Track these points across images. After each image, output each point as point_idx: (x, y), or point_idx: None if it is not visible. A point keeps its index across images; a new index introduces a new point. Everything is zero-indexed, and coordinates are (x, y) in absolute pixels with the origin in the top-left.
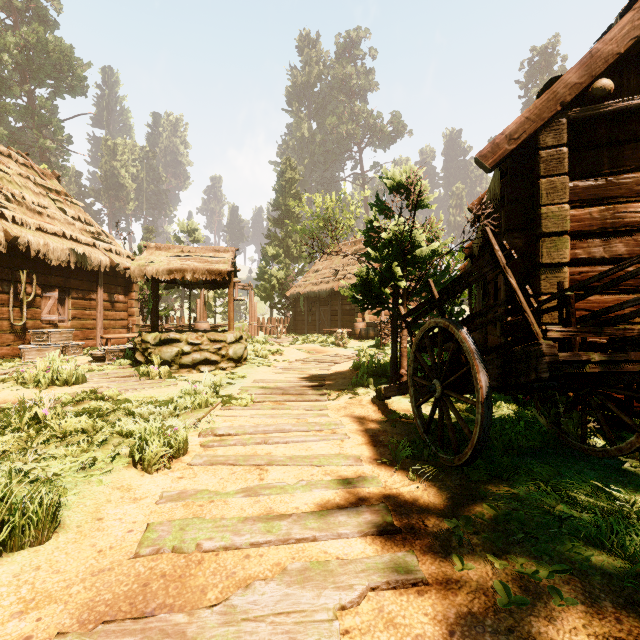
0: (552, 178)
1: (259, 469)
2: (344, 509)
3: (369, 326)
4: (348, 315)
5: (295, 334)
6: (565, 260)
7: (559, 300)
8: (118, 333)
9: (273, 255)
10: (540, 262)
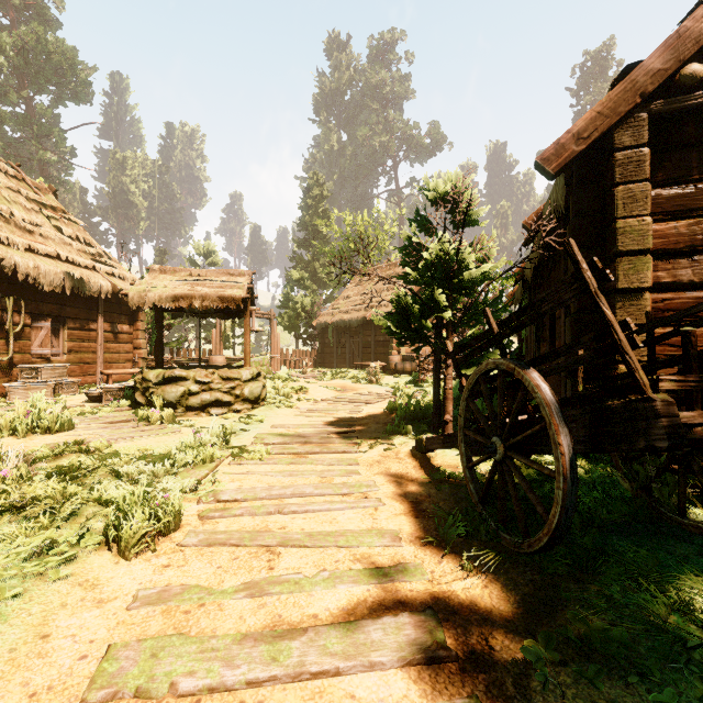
0: (630, 185)
1: (269, 552)
2: (378, 619)
3: (405, 359)
4: (382, 347)
5: (323, 368)
6: (646, 284)
7: (649, 334)
8: (122, 368)
9: (298, 280)
10: (615, 287)
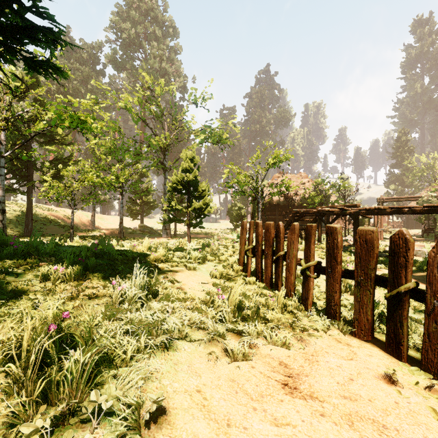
0: None
1: None
2: None
3: None
4: None
5: (407, 228)
6: None
7: None
8: None
9: (393, 189)
10: None
